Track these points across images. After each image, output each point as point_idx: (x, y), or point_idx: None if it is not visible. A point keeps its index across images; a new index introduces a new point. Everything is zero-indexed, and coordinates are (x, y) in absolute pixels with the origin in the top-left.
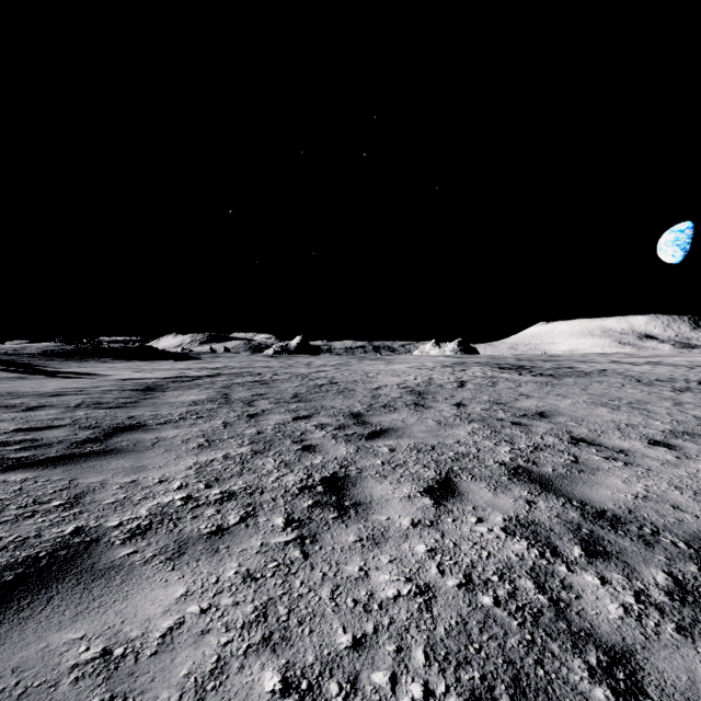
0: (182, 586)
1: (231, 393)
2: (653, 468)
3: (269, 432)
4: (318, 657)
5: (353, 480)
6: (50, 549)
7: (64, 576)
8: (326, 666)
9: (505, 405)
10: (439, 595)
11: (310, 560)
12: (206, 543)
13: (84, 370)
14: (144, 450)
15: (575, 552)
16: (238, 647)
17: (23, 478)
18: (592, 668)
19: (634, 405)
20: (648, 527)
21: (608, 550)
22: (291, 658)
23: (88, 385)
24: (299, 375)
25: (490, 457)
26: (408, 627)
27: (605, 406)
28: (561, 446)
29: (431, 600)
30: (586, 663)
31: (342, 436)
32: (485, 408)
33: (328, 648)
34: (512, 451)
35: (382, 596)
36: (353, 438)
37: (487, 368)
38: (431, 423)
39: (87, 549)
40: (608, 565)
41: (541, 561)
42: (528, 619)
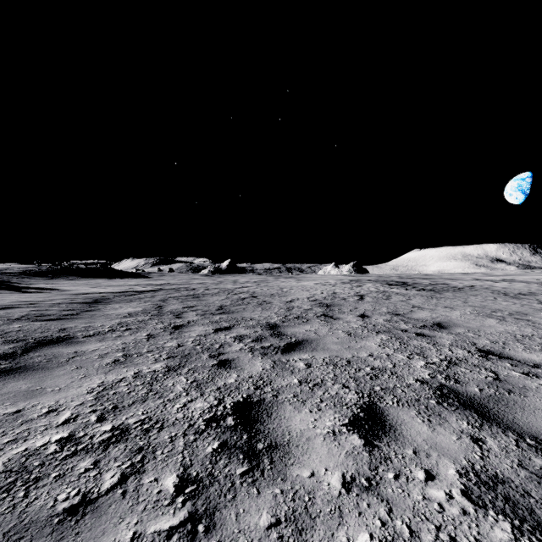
0: None
1: (165, 306)
2: None
3: (189, 344)
4: None
5: (268, 407)
6: None
7: None
8: None
9: (404, 316)
10: None
11: None
12: (50, 537)
13: (50, 286)
14: (53, 367)
15: None
16: None
17: None
18: None
19: (516, 316)
20: None
21: None
22: None
23: (43, 298)
24: (226, 290)
25: (408, 373)
26: None
27: (491, 317)
28: (473, 359)
29: None
30: None
31: (259, 349)
32: (387, 319)
33: None
34: (427, 366)
35: None
36: (269, 351)
37: (378, 284)
38: (341, 334)
39: None
40: None
41: None
42: None
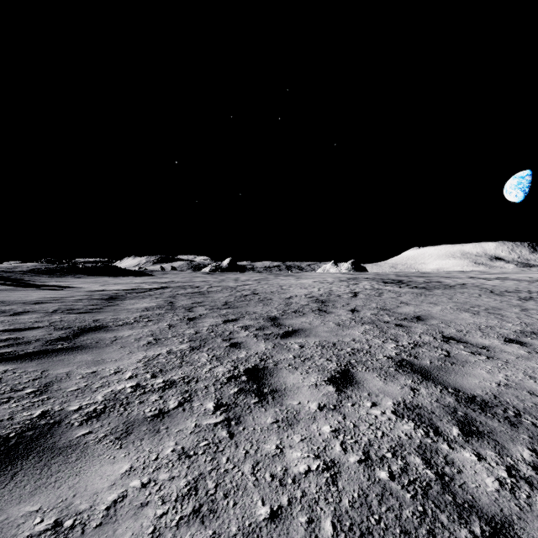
0: (127, 463)
1: (176, 302)
2: (510, 361)
3: (205, 332)
4: (240, 528)
5: (270, 371)
6: (20, 430)
7: (28, 454)
8: (248, 536)
9: (389, 311)
10: (343, 470)
11: (235, 439)
12: (149, 425)
13: (63, 284)
14: (104, 347)
15: (454, 432)
16: (171, 519)
17: (4, 369)
18: (477, 537)
19: (490, 311)
20: (512, 410)
21: (480, 430)
22: (217, 529)
23: (64, 295)
24: (229, 287)
25: (379, 352)
26: (317, 499)
27: (467, 312)
28: (435, 343)
29: (336, 475)
30: (471, 533)
31: (262, 335)
32: (374, 313)
33: (249, 520)
34: (396, 347)
35: (295, 471)
36: (270, 337)
37: (374, 282)
38: (332, 325)
39: (50, 430)
40: (482, 443)
41: (426, 439)
42: (419, 492)
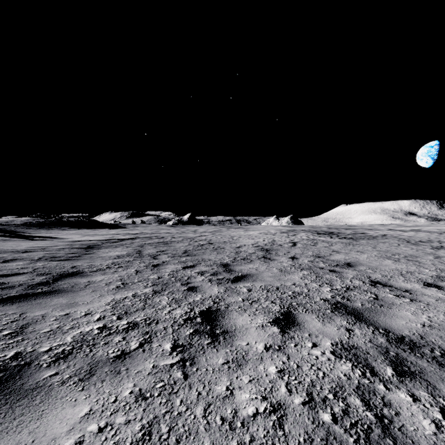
0: (87, 405)
1: (143, 250)
2: (431, 303)
3: (166, 277)
4: None
5: (222, 313)
6: None
7: None
8: None
9: (324, 258)
10: (289, 412)
11: (189, 380)
12: (111, 366)
13: (49, 235)
14: (78, 291)
15: (388, 372)
16: None
17: None
18: None
19: (409, 258)
20: (438, 350)
21: (412, 370)
22: None
23: (49, 244)
24: (188, 238)
25: (317, 295)
26: (265, 444)
27: (389, 259)
28: (365, 287)
29: (282, 418)
30: None
31: (215, 280)
32: (311, 260)
33: None
34: (331, 291)
35: (244, 414)
36: (223, 281)
37: (310, 234)
38: (275, 270)
39: (19, 371)
40: (415, 384)
41: (364, 380)
42: (361, 436)
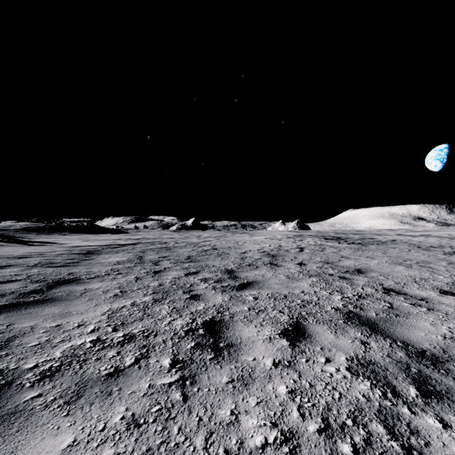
0: (71, 434)
1: (145, 256)
2: (449, 312)
3: (168, 284)
4: None
5: (226, 323)
6: None
7: None
8: None
9: (332, 264)
10: (303, 443)
11: (188, 403)
12: (102, 385)
13: (49, 240)
14: (73, 299)
15: (411, 392)
16: None
17: None
18: None
19: (421, 264)
20: None
21: (438, 389)
22: None
23: (47, 250)
24: (192, 243)
25: (327, 304)
26: None
27: (401, 265)
28: (377, 295)
29: (295, 450)
30: None
31: (219, 287)
32: (319, 266)
33: None
34: (343, 299)
35: (251, 445)
36: (227, 289)
37: (317, 239)
38: (282, 277)
39: None
40: (443, 406)
41: (385, 402)
42: None
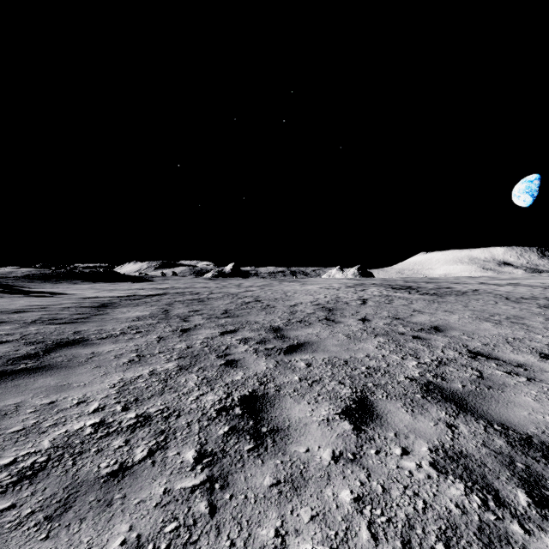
0: None
1: (171, 310)
2: None
3: (198, 346)
4: None
5: (271, 399)
6: None
7: None
8: None
9: (403, 320)
10: None
11: (217, 517)
12: (100, 491)
13: (55, 290)
14: (75, 366)
15: (521, 499)
16: None
17: None
18: None
19: (513, 320)
20: None
21: None
22: None
23: (52, 302)
24: (230, 294)
25: (400, 372)
26: None
27: (488, 321)
28: (462, 360)
29: None
30: None
31: (263, 350)
32: (387, 322)
33: None
34: (419, 366)
35: None
36: (272, 352)
37: (382, 288)
38: (341, 337)
39: None
40: None
41: (487, 515)
42: None
